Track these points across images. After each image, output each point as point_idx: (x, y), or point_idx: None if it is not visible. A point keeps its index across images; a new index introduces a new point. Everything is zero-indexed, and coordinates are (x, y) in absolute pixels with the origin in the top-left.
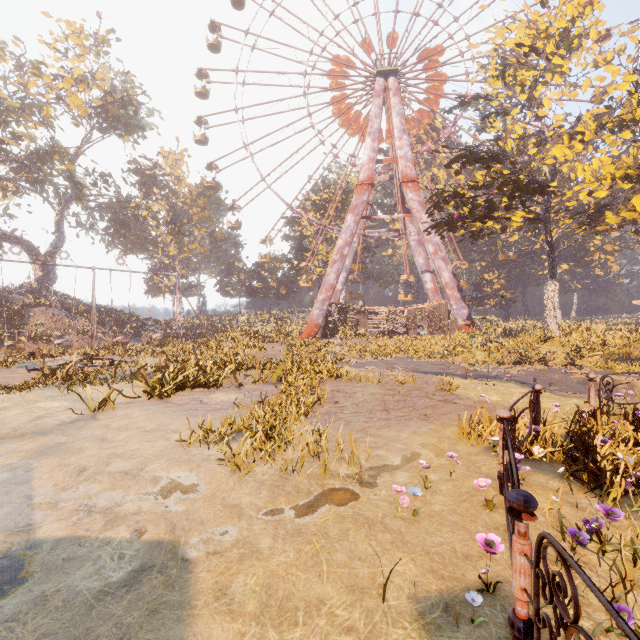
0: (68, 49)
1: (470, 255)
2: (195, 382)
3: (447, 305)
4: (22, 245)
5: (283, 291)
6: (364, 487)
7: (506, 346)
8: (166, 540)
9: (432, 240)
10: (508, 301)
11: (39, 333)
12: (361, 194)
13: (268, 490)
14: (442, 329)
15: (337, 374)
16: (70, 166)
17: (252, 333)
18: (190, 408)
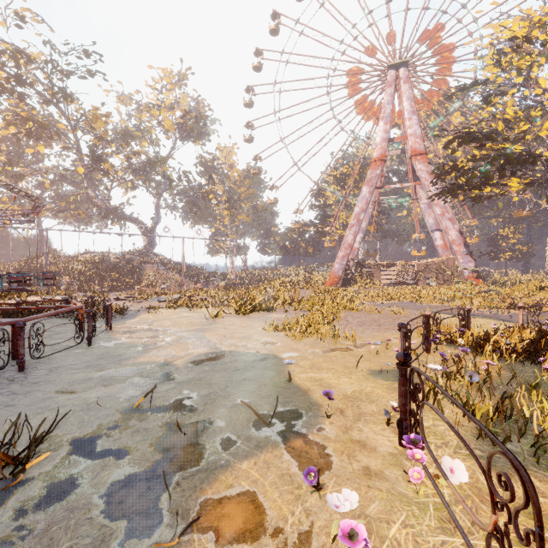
0: (162, 87)
1: (485, 212)
2: (260, 307)
3: (455, 259)
4: (138, 223)
5: (310, 250)
6: (356, 349)
7: (502, 294)
8: (271, 354)
9: (439, 203)
10: (525, 255)
11: (149, 281)
12: (375, 169)
13: (310, 346)
14: (450, 280)
15: (350, 307)
16: (165, 168)
17: (287, 282)
18: (261, 319)
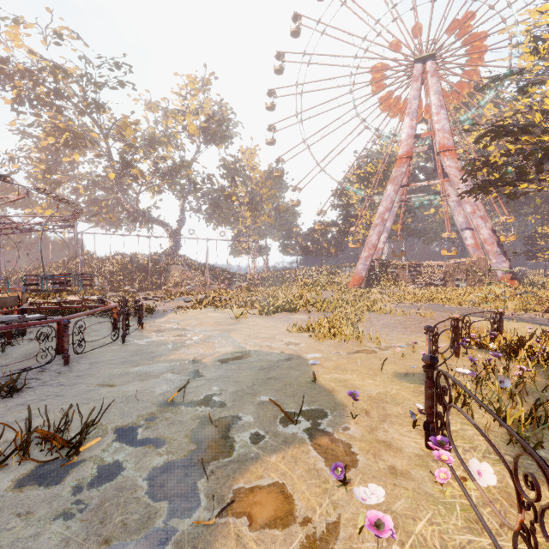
0: (187, 93)
1: (521, 209)
2: (283, 308)
3: (487, 259)
4: (164, 226)
5: (332, 250)
6: (381, 351)
7: (540, 296)
8: (295, 354)
9: (470, 201)
10: None
11: (175, 282)
12: (400, 167)
13: (333, 347)
14: (481, 281)
15: (374, 308)
16: (190, 172)
17: (309, 283)
18: (284, 320)
